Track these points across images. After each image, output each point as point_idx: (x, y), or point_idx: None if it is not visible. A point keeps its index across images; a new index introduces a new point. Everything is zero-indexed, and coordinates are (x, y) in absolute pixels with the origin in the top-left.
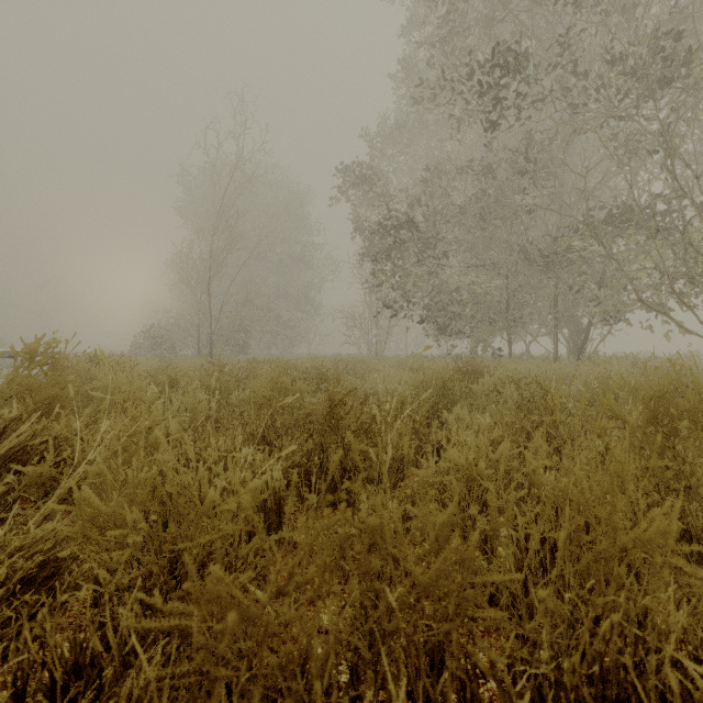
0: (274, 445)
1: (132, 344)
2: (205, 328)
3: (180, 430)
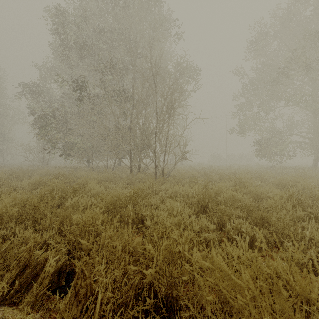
0: None
1: None
2: None
3: None
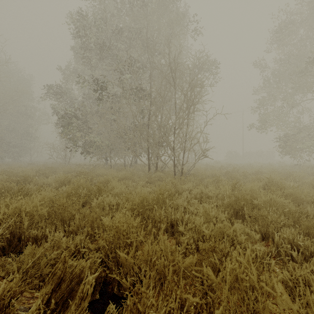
0: None
1: None
2: None
3: None
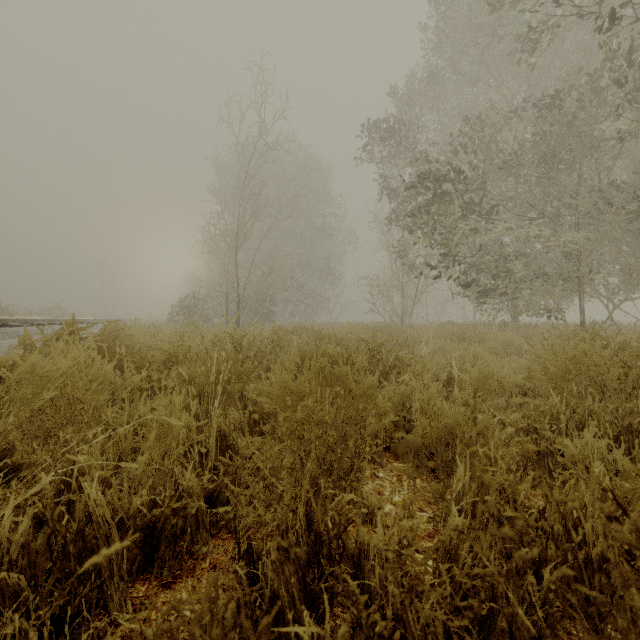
0: (333, 544)
1: (170, 313)
2: (233, 297)
3: (106, 510)
